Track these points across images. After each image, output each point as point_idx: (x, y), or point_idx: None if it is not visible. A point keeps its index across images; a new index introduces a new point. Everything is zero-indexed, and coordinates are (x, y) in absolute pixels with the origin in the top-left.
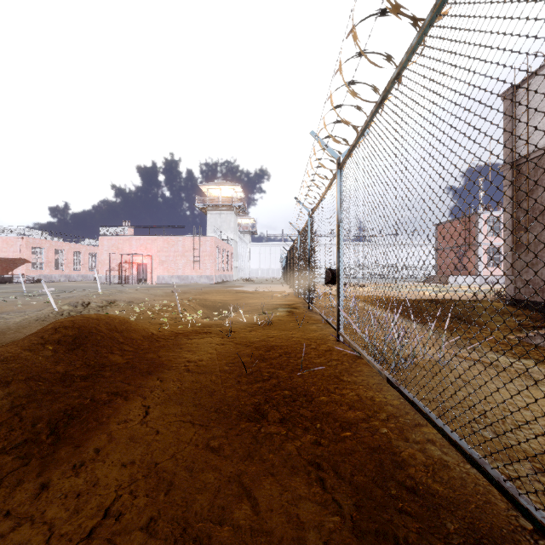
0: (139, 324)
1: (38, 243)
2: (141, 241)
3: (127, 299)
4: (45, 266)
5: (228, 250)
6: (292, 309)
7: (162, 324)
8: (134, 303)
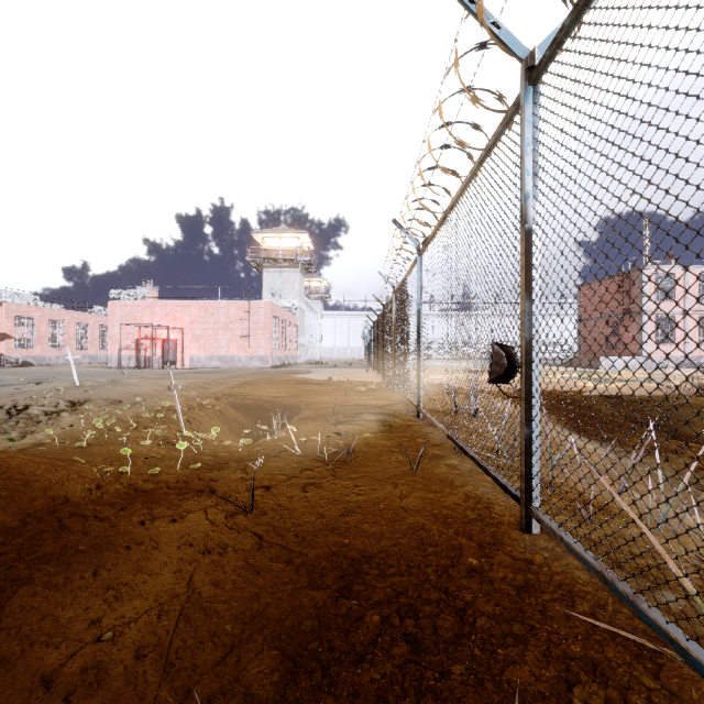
0: (41, 476)
1: (25, 312)
2: (168, 308)
3: (116, 395)
4: (35, 344)
5: (291, 322)
6: (388, 417)
7: (126, 460)
8: (121, 404)
